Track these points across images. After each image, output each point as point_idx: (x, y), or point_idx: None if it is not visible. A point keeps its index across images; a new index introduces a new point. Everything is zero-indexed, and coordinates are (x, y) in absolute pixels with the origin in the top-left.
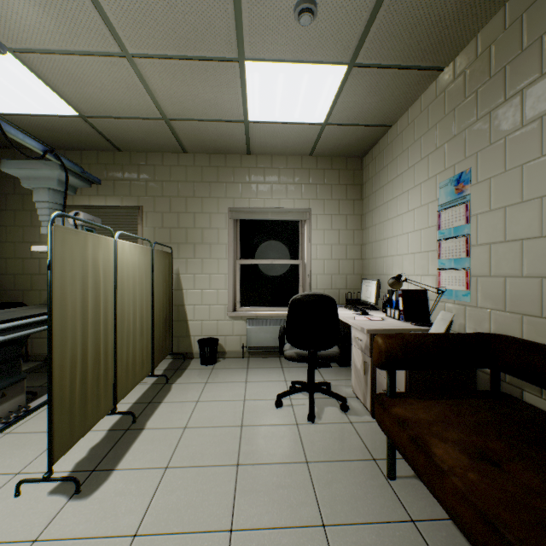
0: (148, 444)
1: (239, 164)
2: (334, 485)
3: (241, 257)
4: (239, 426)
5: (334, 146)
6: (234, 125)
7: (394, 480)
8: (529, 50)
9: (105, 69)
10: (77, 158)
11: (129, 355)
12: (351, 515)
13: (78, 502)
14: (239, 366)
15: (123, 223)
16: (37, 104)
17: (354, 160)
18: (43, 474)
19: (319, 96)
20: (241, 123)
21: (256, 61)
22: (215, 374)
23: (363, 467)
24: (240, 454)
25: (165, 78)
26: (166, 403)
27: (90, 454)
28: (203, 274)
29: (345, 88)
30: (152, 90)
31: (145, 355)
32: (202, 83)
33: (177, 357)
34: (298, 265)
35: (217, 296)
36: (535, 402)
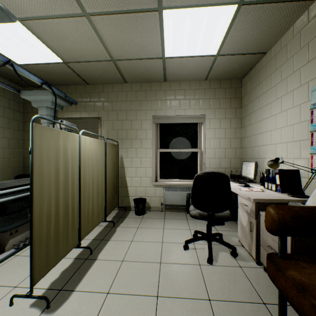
0: (98, 272)
1: (159, 88)
2: None
3: (160, 147)
4: (158, 262)
5: (222, 71)
6: (155, 61)
7: None
8: None
9: (74, 27)
10: (65, 90)
11: (89, 209)
12: None
13: (47, 315)
14: (159, 217)
15: (90, 127)
16: (39, 56)
17: (236, 81)
18: (30, 289)
19: (214, 33)
20: (160, 59)
21: (170, 9)
22: (143, 222)
23: (256, 311)
24: (159, 286)
25: (110, 29)
26: (112, 240)
27: (60, 276)
28: (137, 158)
29: (234, 24)
30: (103, 39)
31: (100, 208)
32: (134, 31)
33: (121, 209)
34: (197, 152)
35: (145, 172)
36: None
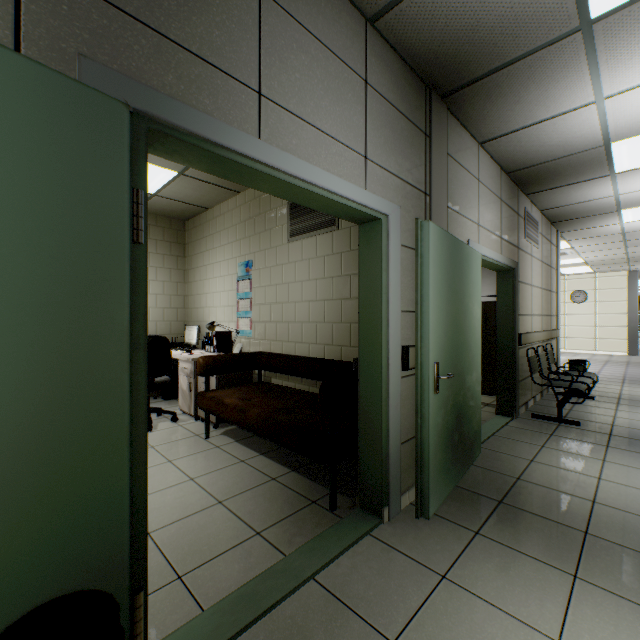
0: None
1: None
2: (174, 449)
3: None
4: None
5: (161, 209)
6: None
7: (209, 438)
8: (273, 212)
9: None
10: None
11: None
12: (185, 454)
13: None
14: None
15: None
16: None
17: (178, 222)
18: None
19: (153, 180)
20: None
21: None
22: None
23: (191, 439)
24: None
25: None
26: None
27: None
28: None
29: (176, 182)
30: None
31: None
32: None
33: None
34: None
35: None
36: (275, 382)
